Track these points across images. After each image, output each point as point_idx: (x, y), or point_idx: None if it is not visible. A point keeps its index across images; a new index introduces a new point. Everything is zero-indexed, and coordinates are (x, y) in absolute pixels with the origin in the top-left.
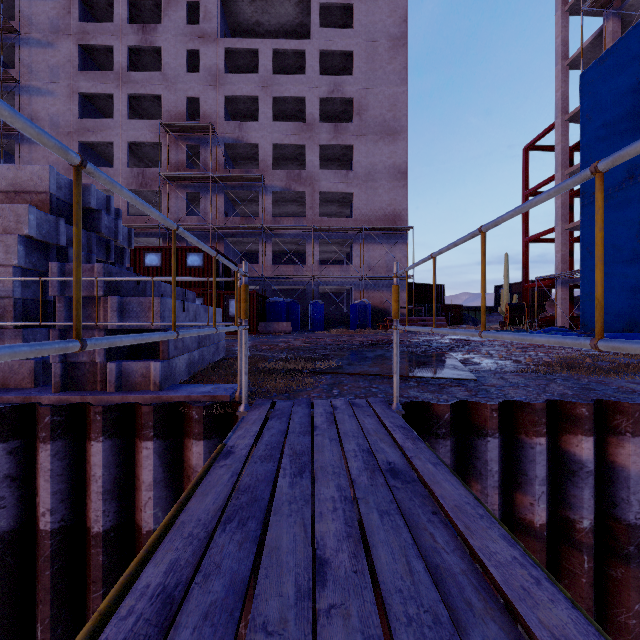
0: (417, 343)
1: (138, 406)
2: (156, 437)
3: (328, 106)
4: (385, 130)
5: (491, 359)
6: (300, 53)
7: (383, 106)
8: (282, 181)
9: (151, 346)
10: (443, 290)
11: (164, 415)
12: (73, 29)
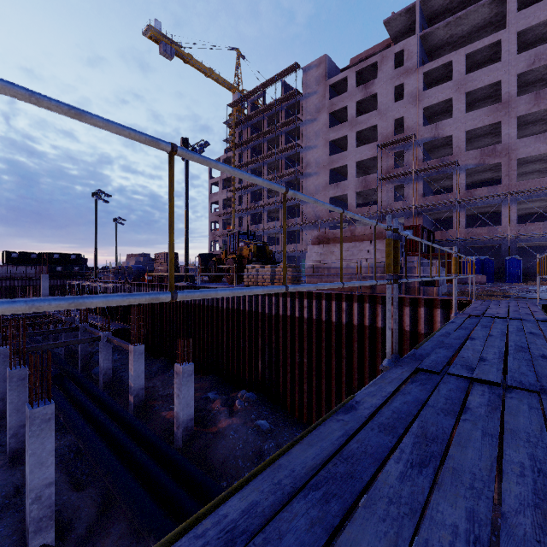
0: None
1: (434, 299)
2: (441, 308)
3: (527, 76)
4: None
5: None
6: (494, 43)
7: None
8: (475, 159)
9: (432, 282)
10: None
11: (443, 302)
12: (326, 106)
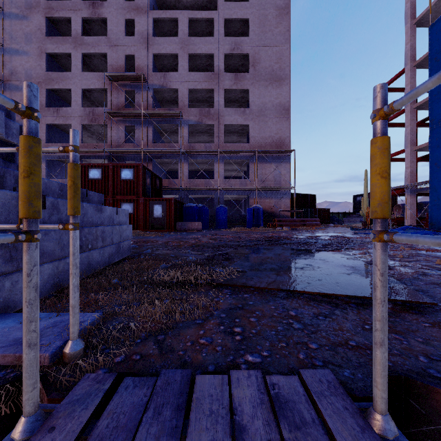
0: (304, 239)
1: None
2: None
3: (230, 61)
4: (273, 77)
5: (395, 260)
6: (209, 21)
7: (271, 59)
8: (196, 116)
9: None
10: (315, 198)
11: None
12: (42, 6)
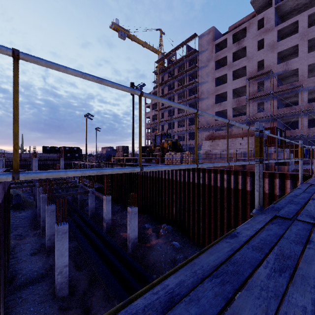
0: None
1: (286, 173)
2: (290, 179)
3: None
4: None
5: None
6: None
7: None
8: (314, 82)
9: (284, 163)
10: None
11: (292, 175)
12: (213, 57)
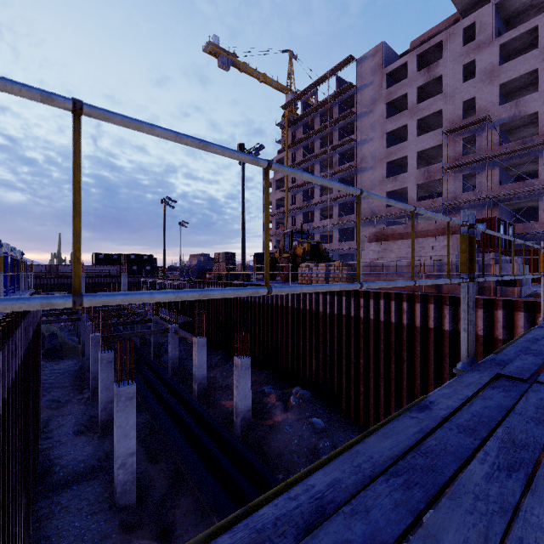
0: None
1: (515, 301)
2: (524, 311)
3: None
4: None
5: None
6: None
7: None
8: None
9: (512, 282)
10: None
11: (527, 304)
12: (383, 95)
